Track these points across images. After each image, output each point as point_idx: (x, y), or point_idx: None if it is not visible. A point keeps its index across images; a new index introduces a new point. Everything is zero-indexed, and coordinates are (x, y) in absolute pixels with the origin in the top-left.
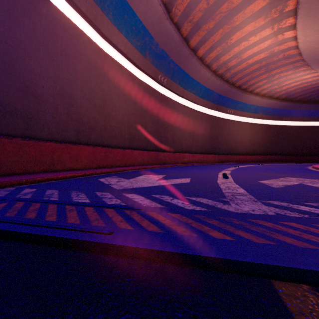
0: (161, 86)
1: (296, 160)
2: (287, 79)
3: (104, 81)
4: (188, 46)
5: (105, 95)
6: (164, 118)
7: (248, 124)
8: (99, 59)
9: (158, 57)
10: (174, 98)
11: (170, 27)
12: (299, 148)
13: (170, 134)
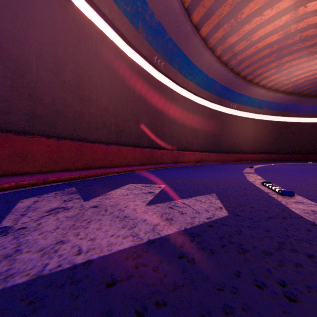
0: (157, 72)
1: (302, 159)
2: (298, 68)
3: (80, 52)
4: (190, 20)
5: (81, 70)
6: (160, 109)
7: (252, 120)
8: (71, 18)
9: (153, 32)
10: (172, 87)
11: None
12: (305, 146)
13: (167, 128)
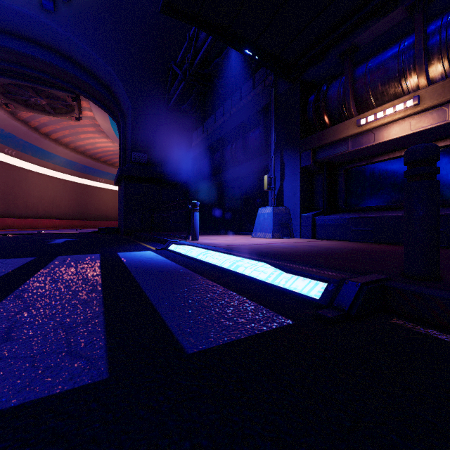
0: (9, 156)
1: None
2: None
3: None
4: (39, 132)
5: None
6: (13, 186)
7: None
8: None
9: (4, 136)
10: (27, 166)
11: (16, 123)
12: None
13: (21, 201)
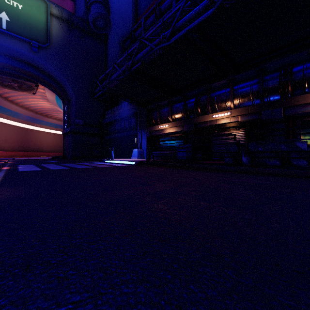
0: None
1: None
2: None
3: None
4: (1, 96)
5: None
6: None
7: (51, 134)
8: None
9: None
10: None
11: None
12: None
13: None
